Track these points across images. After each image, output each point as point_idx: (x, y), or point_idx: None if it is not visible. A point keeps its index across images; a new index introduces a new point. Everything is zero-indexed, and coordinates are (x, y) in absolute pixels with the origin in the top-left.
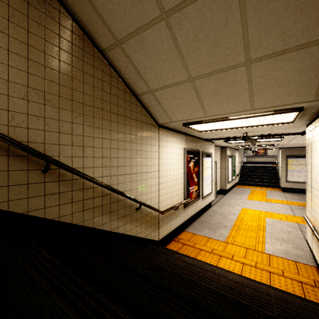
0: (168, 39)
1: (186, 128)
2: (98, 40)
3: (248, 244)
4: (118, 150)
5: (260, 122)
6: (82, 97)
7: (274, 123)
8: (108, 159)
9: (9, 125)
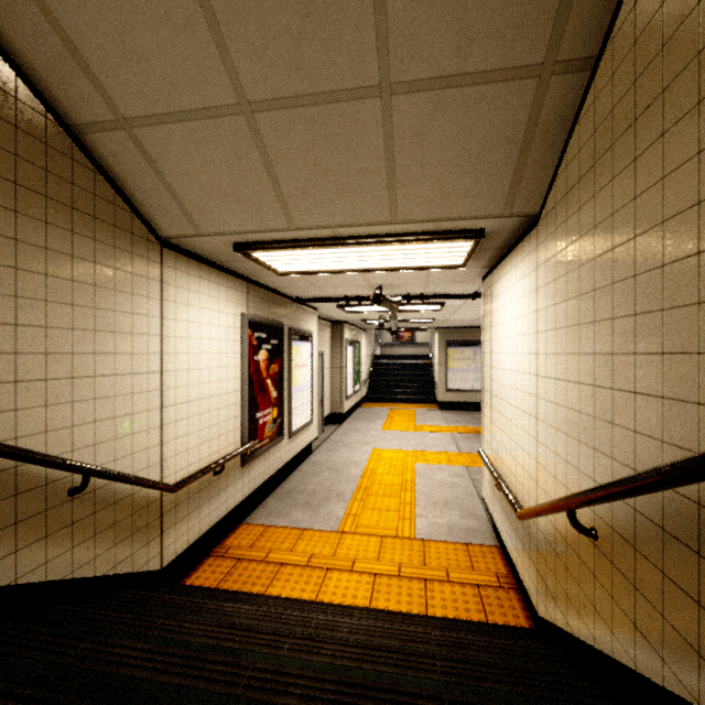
0: None
1: (246, 262)
2: None
3: (386, 527)
4: None
5: (407, 261)
6: None
7: (432, 265)
8: None
9: None
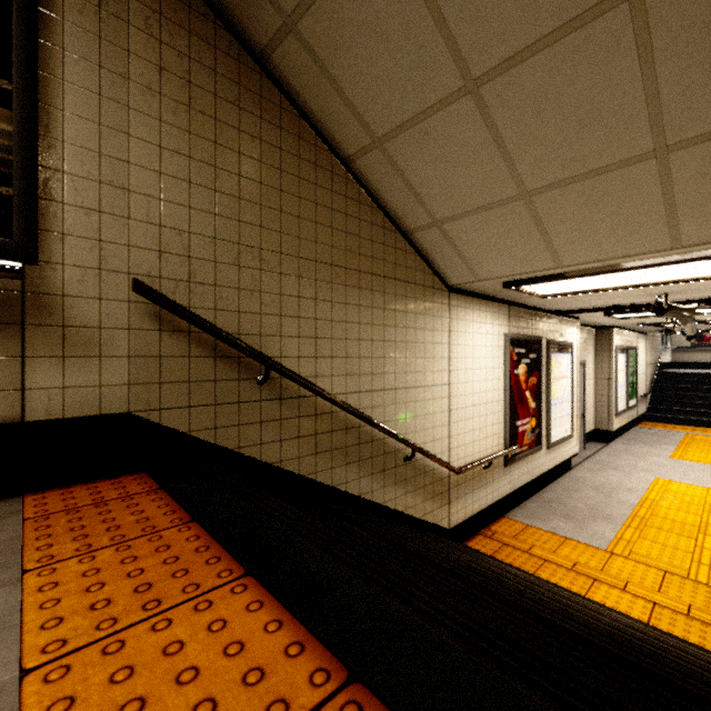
0: (478, 126)
1: (510, 292)
2: (341, 142)
3: (671, 564)
4: (372, 342)
5: (701, 273)
6: (314, 251)
7: None
8: (355, 360)
9: (216, 309)
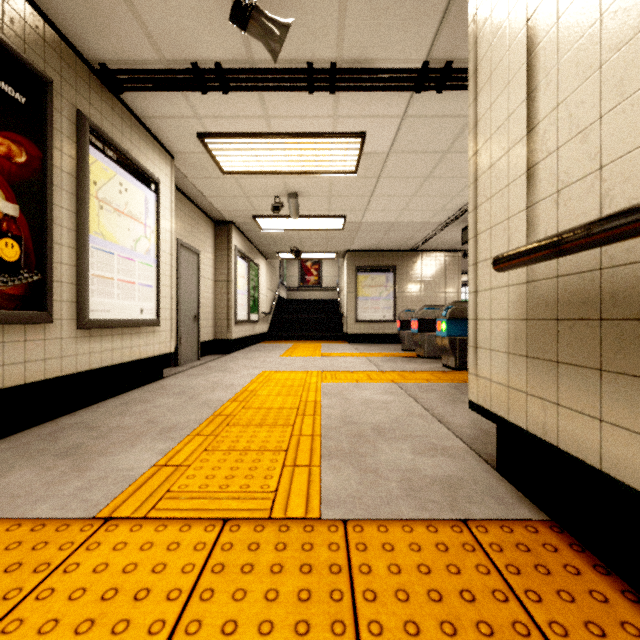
0: None
1: None
2: None
3: (244, 492)
4: None
5: None
6: None
7: None
8: None
9: None
